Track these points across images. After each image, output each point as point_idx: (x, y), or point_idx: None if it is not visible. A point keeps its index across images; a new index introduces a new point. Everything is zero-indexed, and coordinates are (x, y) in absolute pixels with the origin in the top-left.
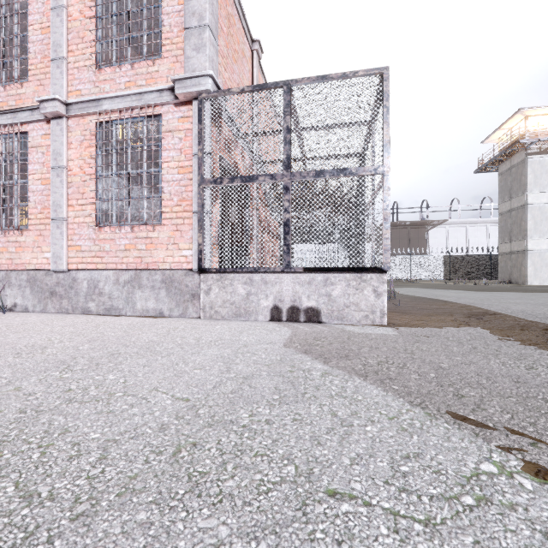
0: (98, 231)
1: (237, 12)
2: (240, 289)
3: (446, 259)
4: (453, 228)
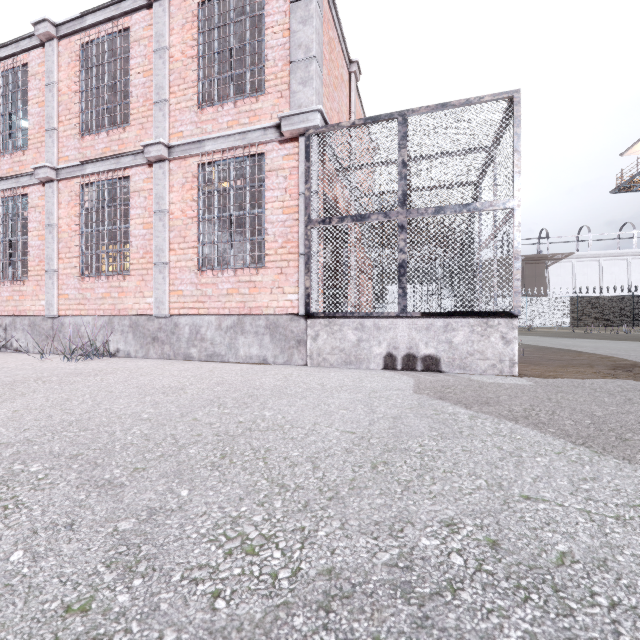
0: (200, 275)
1: (337, 34)
2: (350, 335)
3: (573, 301)
4: (581, 262)
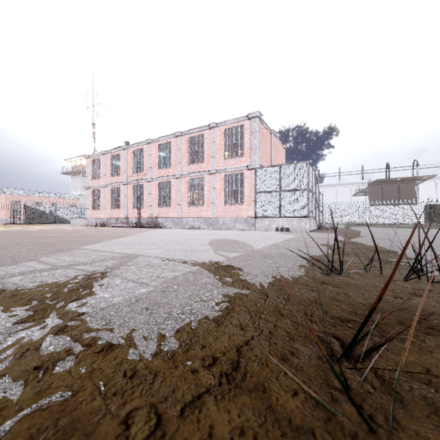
0: (225, 206)
1: (265, 127)
2: (267, 223)
3: (426, 207)
4: None
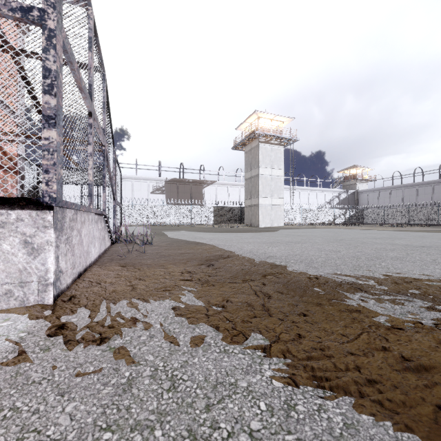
0: None
1: None
2: None
3: (215, 209)
4: (220, 187)
